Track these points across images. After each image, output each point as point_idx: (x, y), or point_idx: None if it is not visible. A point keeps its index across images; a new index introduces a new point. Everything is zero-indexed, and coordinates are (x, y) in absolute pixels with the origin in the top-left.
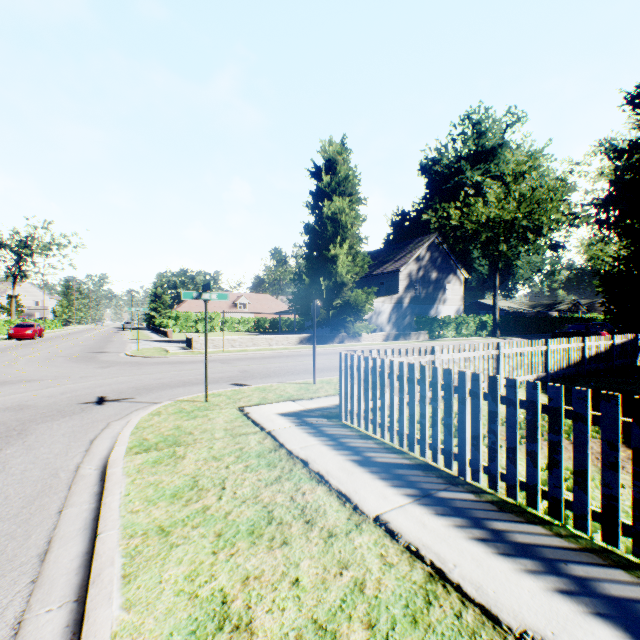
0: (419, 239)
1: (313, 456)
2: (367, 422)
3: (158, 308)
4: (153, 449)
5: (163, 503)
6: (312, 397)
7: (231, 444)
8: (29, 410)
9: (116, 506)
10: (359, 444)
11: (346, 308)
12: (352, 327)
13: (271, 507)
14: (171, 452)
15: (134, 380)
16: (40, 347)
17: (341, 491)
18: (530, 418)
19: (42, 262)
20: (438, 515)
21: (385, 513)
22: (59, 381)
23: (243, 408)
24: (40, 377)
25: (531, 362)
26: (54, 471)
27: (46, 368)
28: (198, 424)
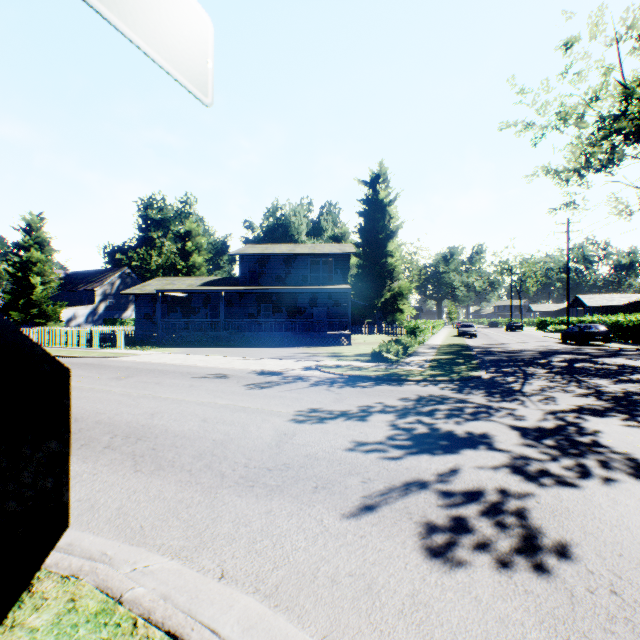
0: (117, 269)
1: None
2: None
3: None
4: None
5: None
6: None
7: None
8: None
9: None
10: None
11: (42, 314)
12: (48, 325)
13: None
14: None
15: None
16: None
17: None
18: None
19: None
20: None
21: None
22: None
23: None
24: None
25: None
26: None
27: None
28: None
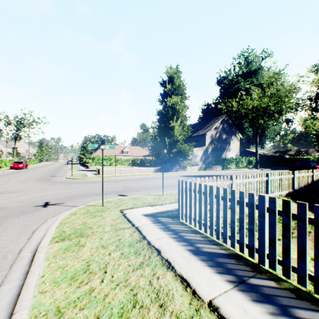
0: (216, 118)
1: (163, 246)
2: (195, 222)
3: (84, 153)
4: (67, 239)
5: (64, 284)
6: (162, 204)
7: (113, 236)
8: (6, 210)
9: (32, 286)
10: (191, 237)
11: (179, 153)
12: (182, 163)
13: (136, 290)
14: (77, 241)
15: (66, 192)
16: (24, 173)
17: (183, 276)
18: (318, 232)
19: (28, 131)
20: (254, 302)
21: (215, 298)
22: (27, 192)
23: (123, 210)
24: (18, 190)
25: (285, 184)
26: (5, 253)
27: (23, 185)
28: (96, 221)
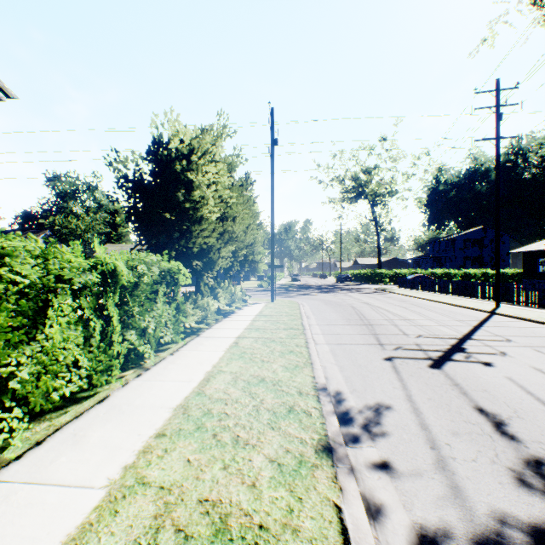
0: (39, 231)
1: None
2: None
3: None
4: None
5: None
6: None
7: None
8: None
9: None
10: None
11: None
12: None
13: None
14: None
15: None
16: None
17: None
18: None
19: None
20: None
21: None
22: None
23: None
24: None
25: None
26: None
27: None
28: None
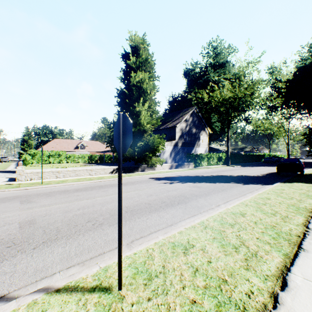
0: (186, 109)
1: None
2: None
3: (25, 148)
4: None
5: None
6: None
7: None
8: None
9: None
10: None
11: (146, 148)
12: (150, 160)
13: None
14: None
15: None
16: None
17: None
18: None
19: None
20: None
21: None
22: None
23: None
24: None
25: None
26: None
27: None
28: None
